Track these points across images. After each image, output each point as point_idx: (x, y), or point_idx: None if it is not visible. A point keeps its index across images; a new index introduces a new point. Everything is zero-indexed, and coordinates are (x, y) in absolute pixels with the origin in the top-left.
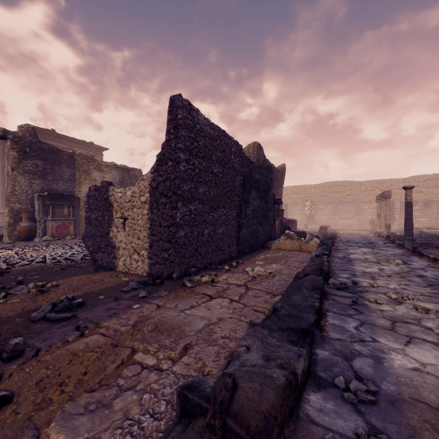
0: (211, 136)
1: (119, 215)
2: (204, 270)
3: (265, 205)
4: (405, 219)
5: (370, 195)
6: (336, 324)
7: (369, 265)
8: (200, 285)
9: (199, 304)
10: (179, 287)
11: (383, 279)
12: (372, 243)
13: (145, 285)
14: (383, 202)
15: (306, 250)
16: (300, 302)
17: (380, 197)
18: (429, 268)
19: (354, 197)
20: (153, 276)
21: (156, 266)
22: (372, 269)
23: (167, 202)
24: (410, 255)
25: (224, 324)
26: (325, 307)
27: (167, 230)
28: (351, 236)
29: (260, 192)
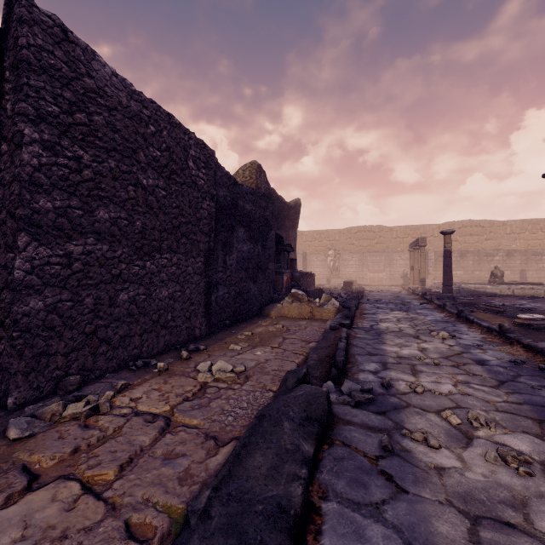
0: (131, 112)
1: None
2: (115, 372)
3: (262, 251)
4: (444, 273)
5: (402, 243)
6: None
7: (405, 341)
8: (51, 429)
9: None
10: None
11: (429, 372)
12: (406, 304)
13: None
14: (416, 251)
15: (320, 317)
16: (262, 480)
17: (413, 245)
18: (486, 345)
19: (385, 246)
20: None
21: None
22: (411, 349)
23: None
24: (455, 322)
25: None
26: (323, 480)
27: None
28: (381, 294)
29: (253, 231)
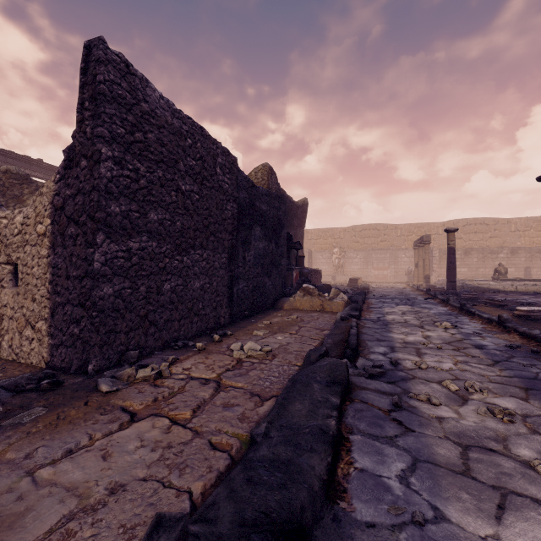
0: (174, 128)
1: (3, 257)
2: (161, 351)
3: (275, 248)
4: (448, 269)
5: (407, 241)
6: (366, 468)
7: (411, 330)
8: (130, 387)
9: (92, 441)
10: (84, 393)
11: (432, 354)
12: (411, 299)
13: (17, 391)
14: (421, 248)
15: (329, 310)
16: (303, 418)
17: (418, 243)
18: (485, 333)
19: (389, 244)
20: (46, 371)
21: (61, 350)
22: (416, 337)
23: (79, 234)
24: (458, 314)
25: (117, 505)
26: (348, 422)
27: (79, 284)
28: (386, 291)
29: (267, 230)
